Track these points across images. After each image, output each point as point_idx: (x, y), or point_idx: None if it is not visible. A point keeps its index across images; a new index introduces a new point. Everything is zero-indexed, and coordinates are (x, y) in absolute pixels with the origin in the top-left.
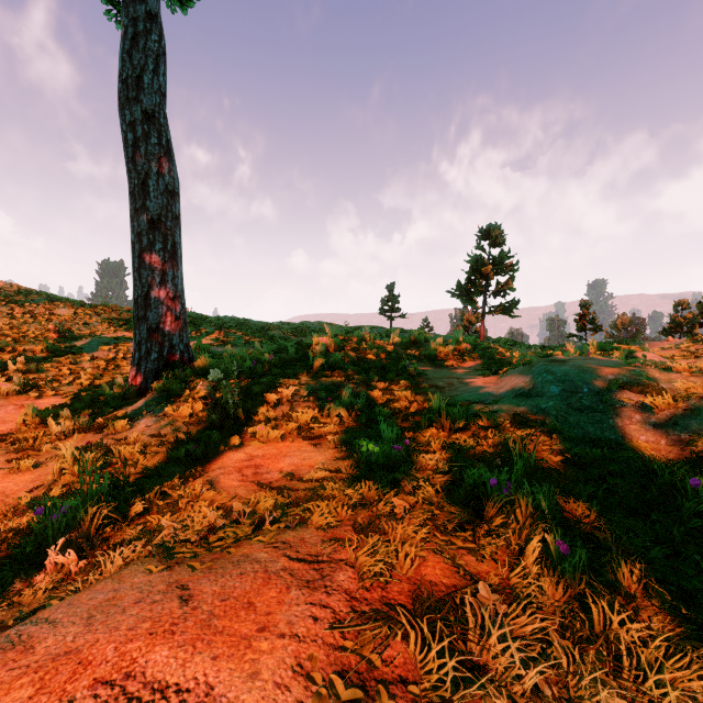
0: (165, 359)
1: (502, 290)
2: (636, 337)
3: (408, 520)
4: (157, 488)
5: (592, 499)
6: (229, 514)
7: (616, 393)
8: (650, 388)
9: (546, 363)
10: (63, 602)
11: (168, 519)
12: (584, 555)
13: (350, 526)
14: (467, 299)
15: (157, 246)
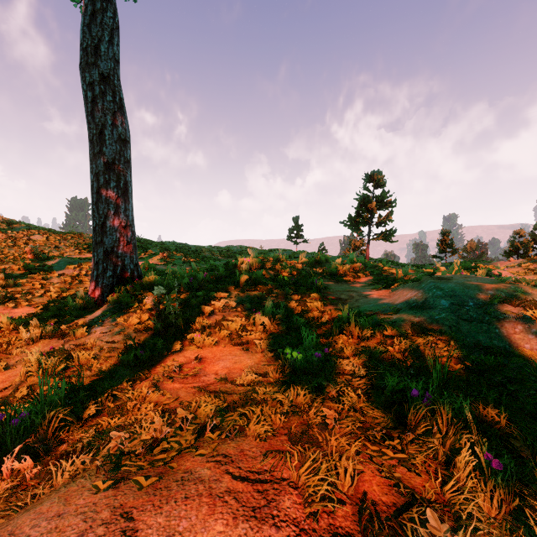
0: (118, 276)
1: (383, 221)
2: (481, 258)
3: (338, 429)
4: (109, 391)
5: (496, 404)
6: (172, 423)
7: (498, 307)
8: (527, 302)
9: (433, 280)
10: (5, 529)
11: (117, 421)
12: (514, 469)
13: (285, 436)
14: (356, 228)
15: (112, 184)
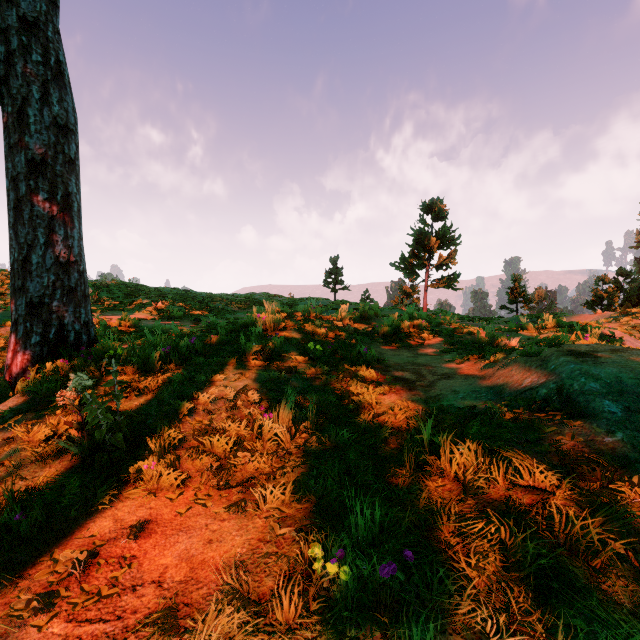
0: (51, 343)
1: (444, 263)
2: (550, 309)
3: None
4: None
5: None
6: None
7: None
8: None
9: (570, 357)
10: None
11: None
12: None
13: None
14: (410, 272)
15: (41, 195)
